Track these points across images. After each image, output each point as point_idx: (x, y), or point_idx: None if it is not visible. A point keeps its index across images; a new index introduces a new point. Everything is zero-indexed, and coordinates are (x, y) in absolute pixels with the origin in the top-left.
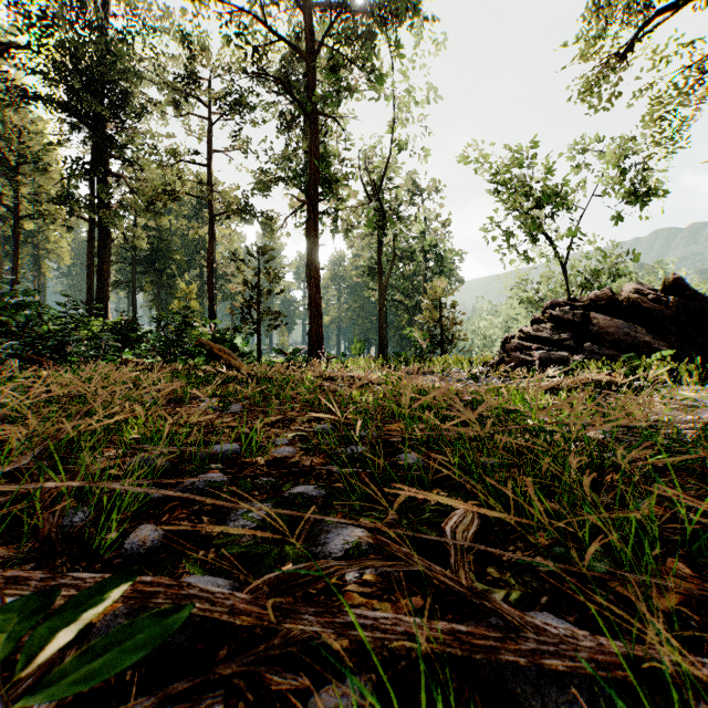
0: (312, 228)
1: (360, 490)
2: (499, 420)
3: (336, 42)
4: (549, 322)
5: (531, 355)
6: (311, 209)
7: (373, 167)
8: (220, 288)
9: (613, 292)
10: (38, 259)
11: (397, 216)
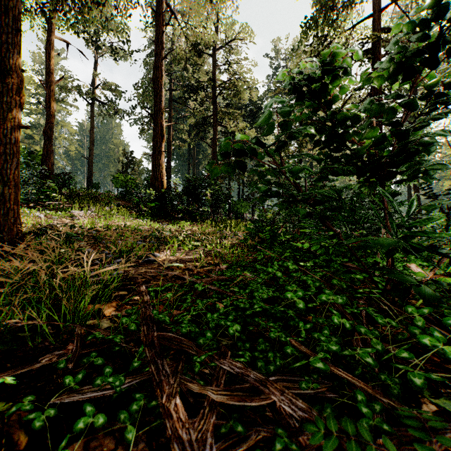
0: None
1: None
2: None
3: None
4: None
5: None
6: None
7: None
8: None
9: None
10: None
11: None
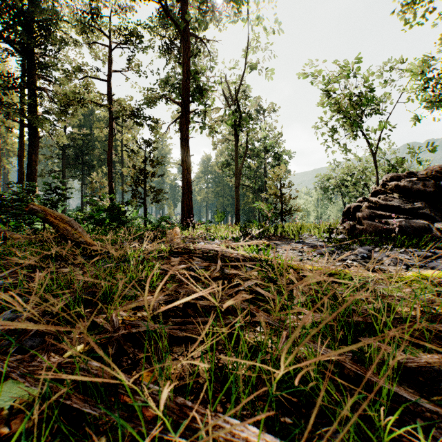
0: (184, 123)
1: None
2: None
3: None
4: (393, 193)
5: (387, 223)
6: (183, 109)
7: (230, 84)
8: (126, 176)
9: None
10: (0, 156)
11: (249, 116)
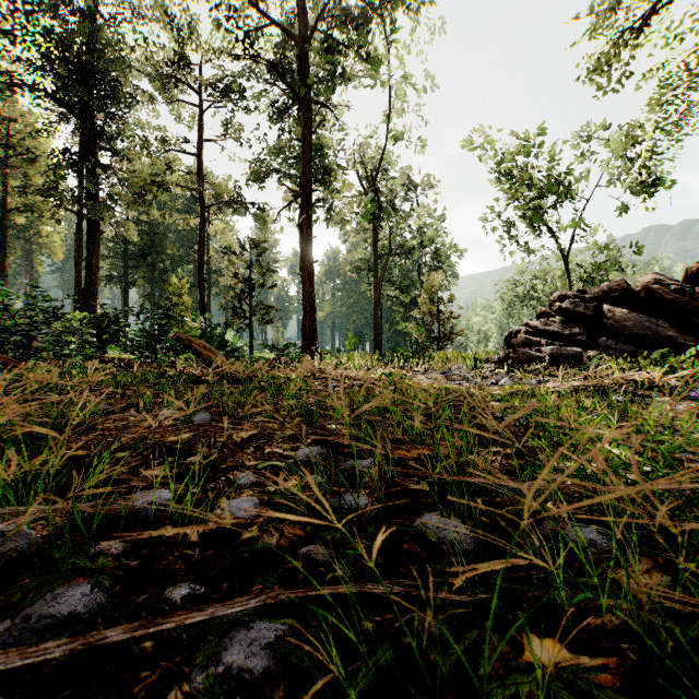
0: (305, 219)
1: (367, 627)
2: (539, 436)
3: (330, 26)
4: (557, 315)
5: (540, 351)
6: (304, 199)
7: (368, 158)
8: (214, 283)
9: (627, 283)
10: (30, 254)
11: (393, 207)
